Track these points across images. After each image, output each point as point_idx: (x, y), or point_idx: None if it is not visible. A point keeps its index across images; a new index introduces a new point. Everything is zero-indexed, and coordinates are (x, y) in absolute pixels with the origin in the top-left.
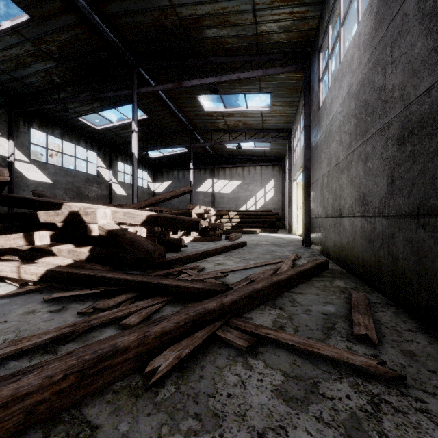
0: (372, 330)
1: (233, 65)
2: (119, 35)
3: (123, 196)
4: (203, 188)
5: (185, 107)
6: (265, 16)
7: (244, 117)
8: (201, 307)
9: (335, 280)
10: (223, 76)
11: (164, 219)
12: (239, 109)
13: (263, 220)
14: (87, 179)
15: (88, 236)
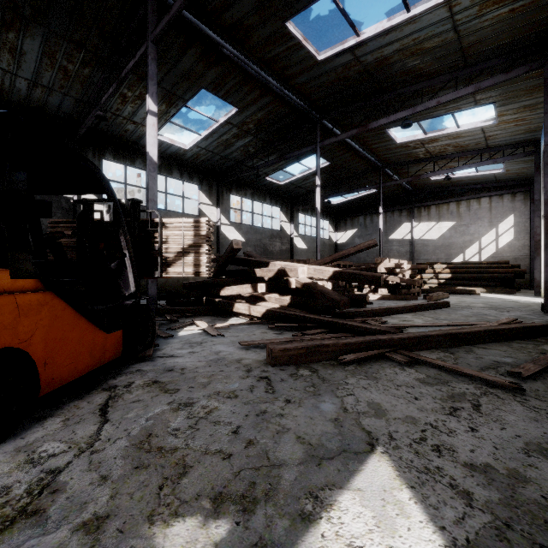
0: (530, 372)
1: (432, 87)
2: (304, 98)
3: (304, 249)
4: (398, 235)
5: (372, 144)
6: (471, 27)
7: (454, 139)
8: (375, 337)
9: (545, 345)
10: (417, 107)
11: (348, 274)
12: (445, 131)
13: (491, 276)
14: (271, 235)
15: (288, 288)
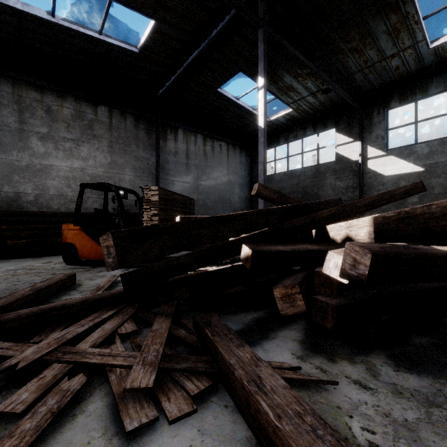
0: None
1: None
2: None
3: None
4: None
5: None
6: None
7: None
8: (2, 300)
9: None
10: None
11: None
12: None
13: None
14: None
15: None
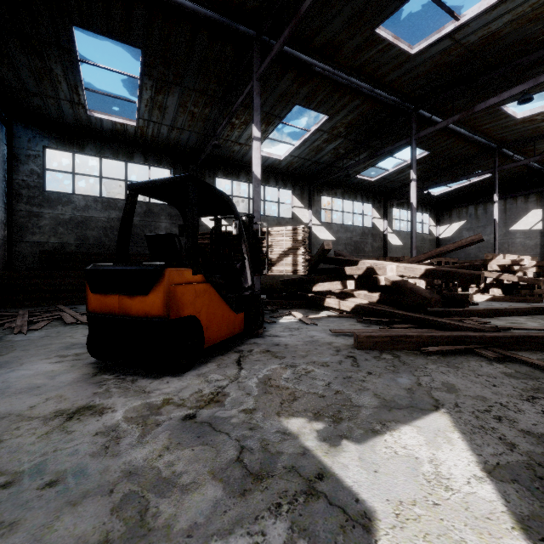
0: None
1: None
2: (397, 93)
3: (398, 246)
4: (522, 225)
5: (482, 125)
6: None
7: None
8: (463, 333)
9: None
10: (541, 77)
11: (442, 272)
12: None
13: None
14: (362, 233)
15: (377, 285)
